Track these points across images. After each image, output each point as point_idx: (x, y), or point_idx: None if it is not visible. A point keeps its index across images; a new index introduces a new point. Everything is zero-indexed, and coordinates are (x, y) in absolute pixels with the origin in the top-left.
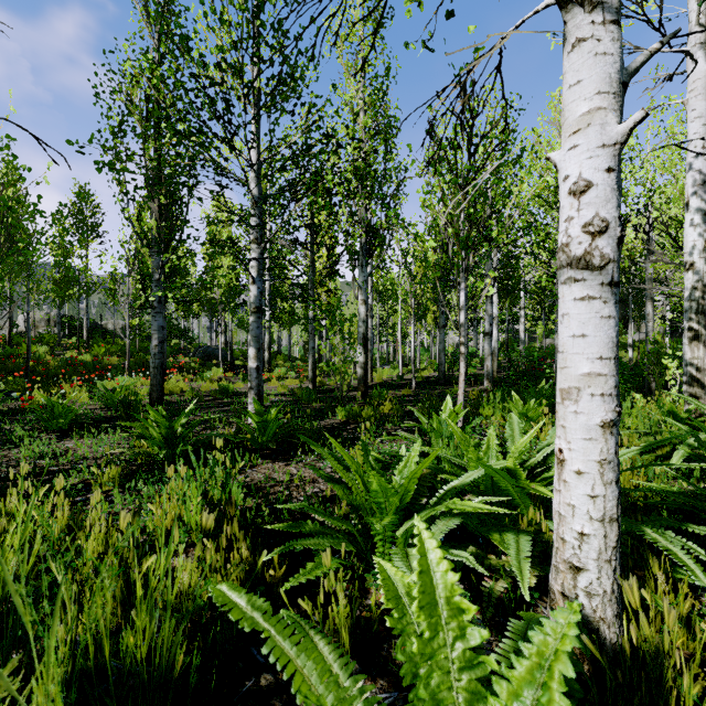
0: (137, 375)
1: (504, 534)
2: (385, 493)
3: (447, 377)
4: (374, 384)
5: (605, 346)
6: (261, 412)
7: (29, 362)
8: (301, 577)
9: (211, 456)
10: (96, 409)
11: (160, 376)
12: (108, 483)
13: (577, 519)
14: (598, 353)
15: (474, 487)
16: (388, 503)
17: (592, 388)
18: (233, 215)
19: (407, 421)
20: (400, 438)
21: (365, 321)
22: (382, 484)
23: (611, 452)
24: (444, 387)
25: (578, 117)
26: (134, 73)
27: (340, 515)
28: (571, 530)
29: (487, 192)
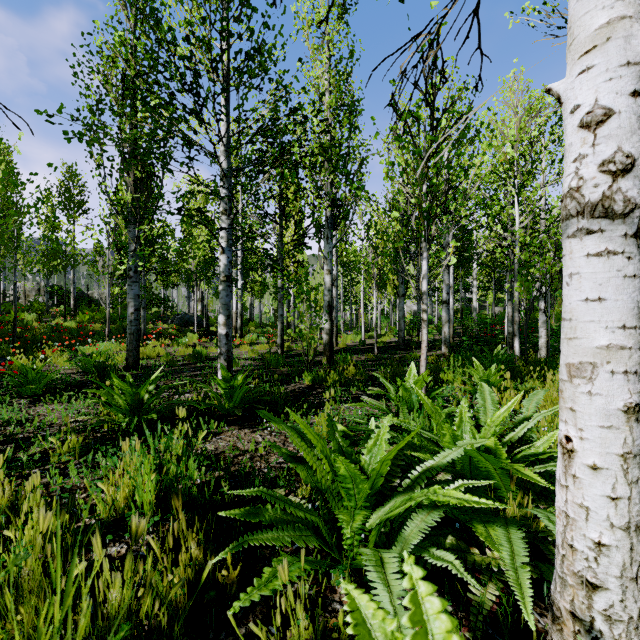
0: (117, 341)
1: (491, 528)
2: (354, 478)
3: (406, 343)
4: (339, 349)
5: (628, 313)
6: (229, 378)
7: (16, 328)
8: (255, 592)
9: (169, 428)
10: (74, 374)
11: (136, 342)
12: (69, 453)
13: (592, 524)
14: (620, 321)
15: (451, 467)
16: (358, 489)
17: (613, 364)
18: (203, 188)
19: (372, 388)
20: (366, 405)
21: (330, 290)
22: (350, 470)
23: (637, 444)
24: (403, 352)
25: (593, 31)
26: (111, 55)
27: (304, 494)
28: (585, 537)
29: (448, 164)
